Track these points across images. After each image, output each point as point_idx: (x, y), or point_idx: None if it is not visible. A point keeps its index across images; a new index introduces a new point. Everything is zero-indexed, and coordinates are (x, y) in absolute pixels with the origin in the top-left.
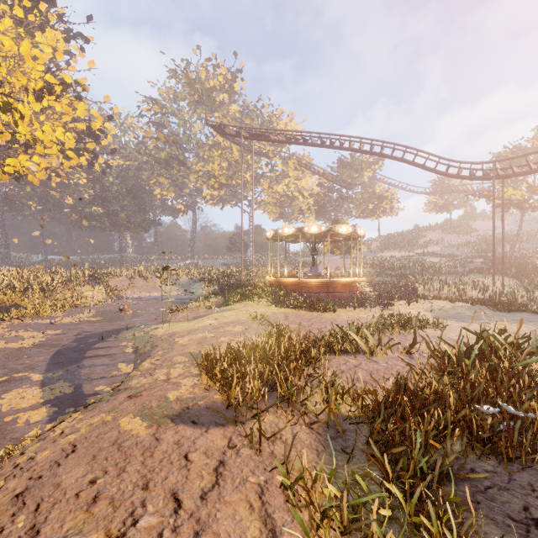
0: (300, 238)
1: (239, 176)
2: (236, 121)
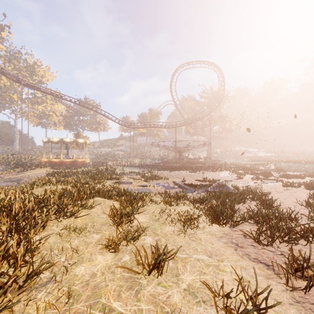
0: (62, 143)
1: (7, 96)
2: (5, 59)
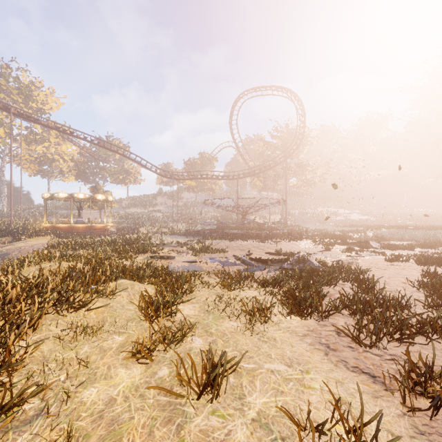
0: (72, 200)
1: None
2: None
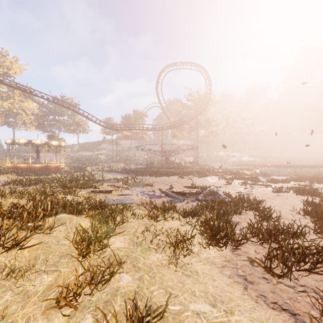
0: (30, 145)
1: None
2: None
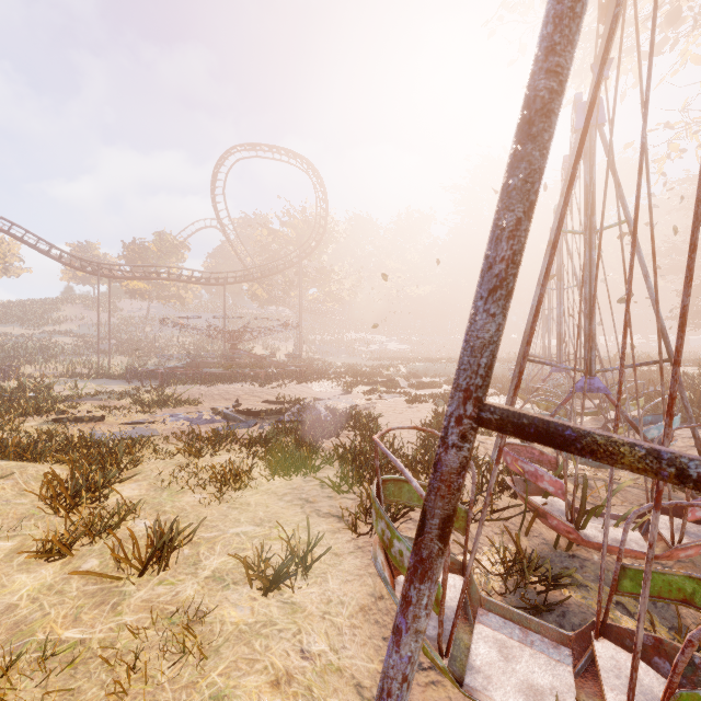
0: None
1: None
2: None
